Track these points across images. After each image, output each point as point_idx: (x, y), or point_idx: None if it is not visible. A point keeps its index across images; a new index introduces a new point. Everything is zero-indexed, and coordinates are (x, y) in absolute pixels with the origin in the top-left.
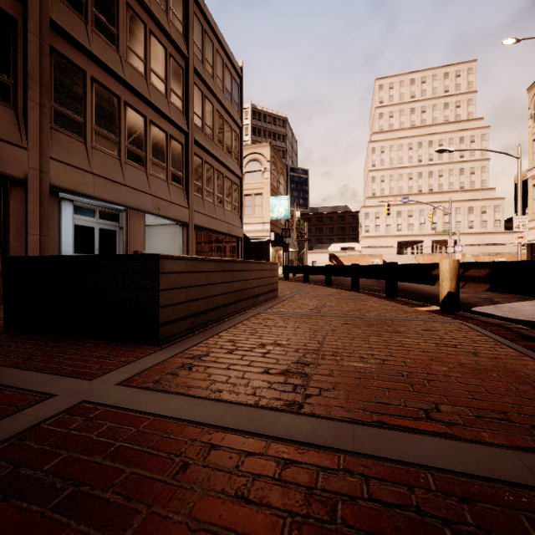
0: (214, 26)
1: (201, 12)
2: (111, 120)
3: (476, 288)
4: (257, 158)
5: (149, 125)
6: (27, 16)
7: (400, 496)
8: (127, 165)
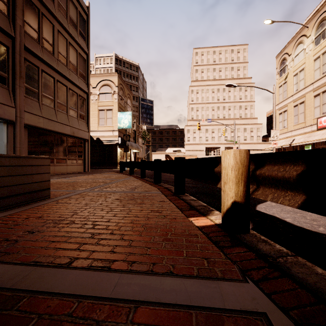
0: None
1: None
2: None
3: (279, 199)
4: (109, 83)
5: None
6: None
7: None
8: None
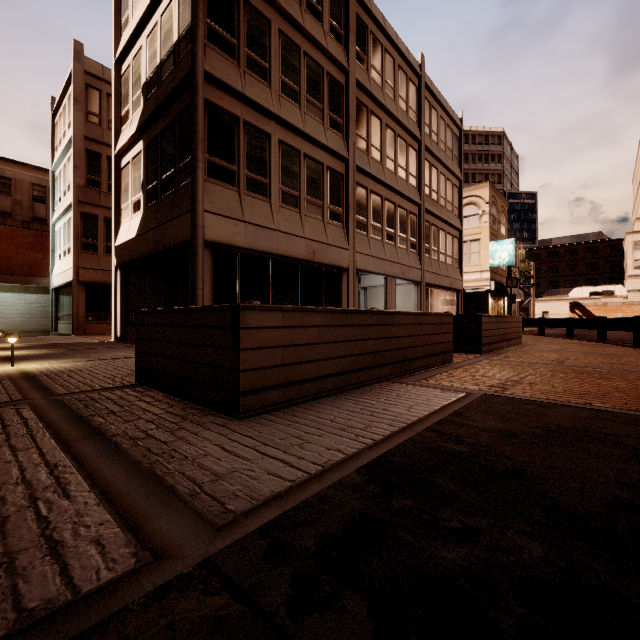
0: (439, 96)
1: (429, 91)
2: (378, 215)
3: None
4: (474, 201)
5: (397, 209)
6: (348, 170)
7: (592, 369)
8: (386, 245)
